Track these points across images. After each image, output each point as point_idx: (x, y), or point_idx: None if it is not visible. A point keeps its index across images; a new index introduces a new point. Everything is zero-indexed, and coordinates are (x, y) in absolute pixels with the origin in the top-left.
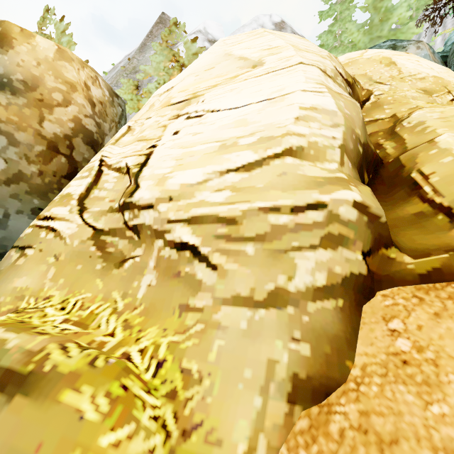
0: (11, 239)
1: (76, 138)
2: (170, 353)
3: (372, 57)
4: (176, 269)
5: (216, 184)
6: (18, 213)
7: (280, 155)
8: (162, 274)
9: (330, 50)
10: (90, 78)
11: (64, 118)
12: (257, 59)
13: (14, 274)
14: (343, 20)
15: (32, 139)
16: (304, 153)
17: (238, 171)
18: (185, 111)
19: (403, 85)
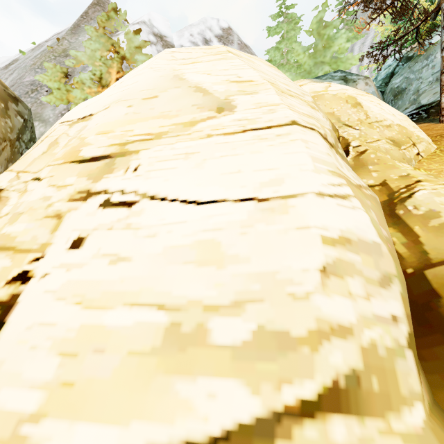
0: None
1: None
2: None
3: (337, 94)
4: None
5: None
6: None
7: (315, 409)
8: None
9: (277, 67)
10: None
11: None
12: (223, 97)
13: None
14: (289, 39)
15: None
16: (363, 392)
17: None
18: (102, 185)
19: (372, 132)
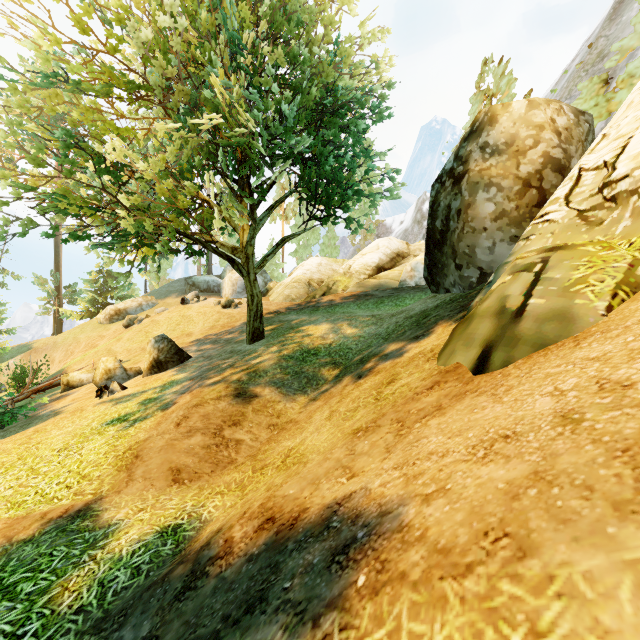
0: (496, 262)
1: (544, 170)
2: (639, 238)
3: None
4: None
5: None
6: (500, 242)
7: None
8: (636, 216)
9: None
10: (555, 111)
11: (534, 158)
12: None
13: (526, 248)
14: None
15: (511, 183)
16: None
17: None
18: None
19: None
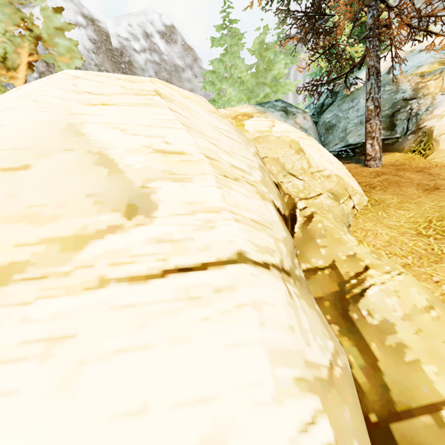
0: None
1: None
2: None
3: (281, 137)
4: None
5: None
6: None
7: None
8: None
9: (221, 79)
10: None
11: None
12: (140, 183)
13: None
14: (233, 54)
15: None
16: None
17: None
18: None
19: (315, 184)
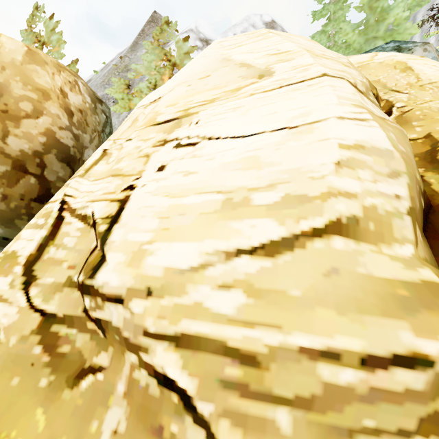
0: None
1: (48, 155)
2: None
3: (384, 61)
4: (157, 418)
5: (220, 273)
6: None
7: (322, 232)
8: (136, 414)
9: None
10: (68, 83)
11: (33, 132)
12: (264, 67)
13: None
14: (337, 20)
15: None
16: (360, 228)
17: (255, 254)
18: (174, 135)
19: (423, 94)
